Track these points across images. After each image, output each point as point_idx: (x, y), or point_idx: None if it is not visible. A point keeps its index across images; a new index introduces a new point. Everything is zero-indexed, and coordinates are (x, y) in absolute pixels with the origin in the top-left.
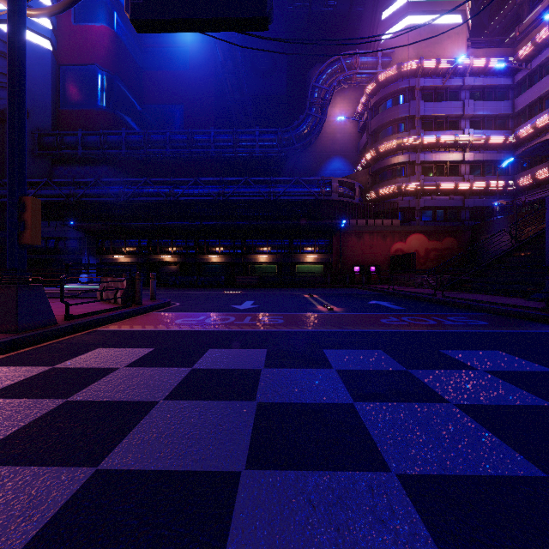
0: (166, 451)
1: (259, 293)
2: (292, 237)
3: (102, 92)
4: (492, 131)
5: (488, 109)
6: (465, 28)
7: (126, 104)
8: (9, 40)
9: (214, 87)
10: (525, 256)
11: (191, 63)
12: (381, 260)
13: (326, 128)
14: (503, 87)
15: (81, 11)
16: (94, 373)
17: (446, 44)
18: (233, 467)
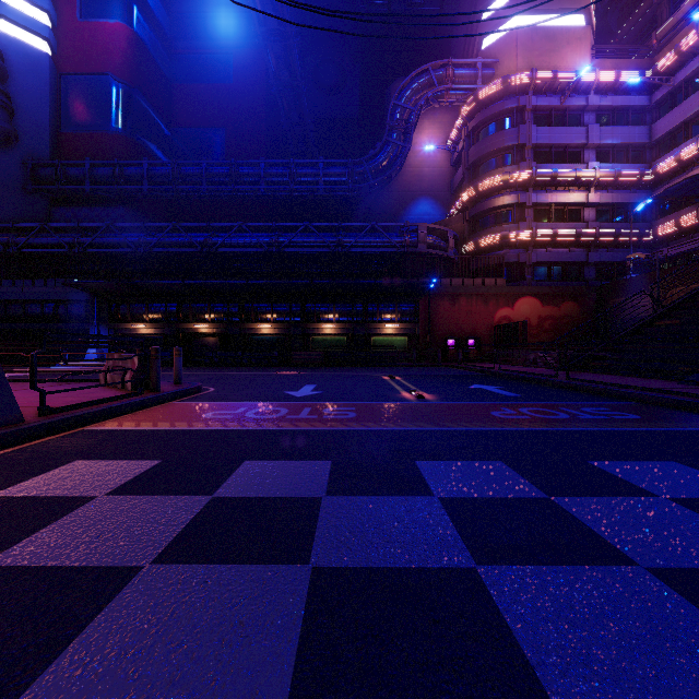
0: None
1: (323, 374)
2: (367, 300)
3: (117, 110)
4: (624, 165)
5: (619, 136)
6: (589, 32)
7: (150, 126)
8: None
9: (266, 107)
10: (672, 325)
11: (235, 75)
12: (481, 331)
13: (410, 160)
14: (637, 108)
15: (89, 3)
16: (52, 507)
17: (565, 52)
18: None
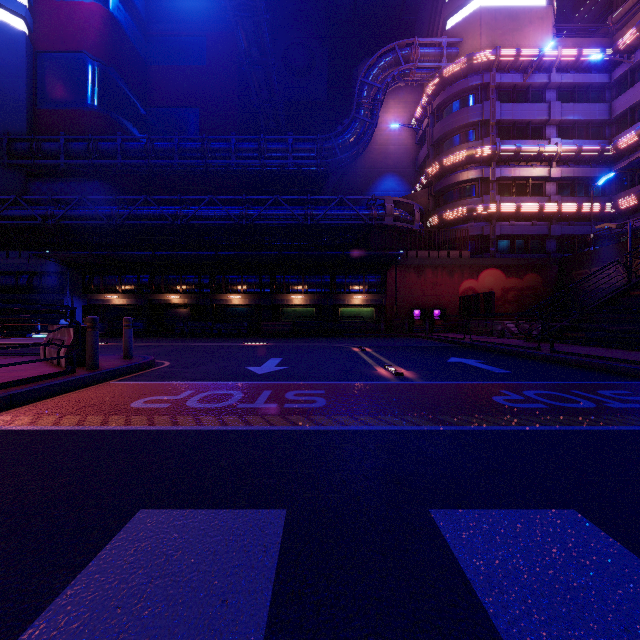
0: None
1: (291, 346)
2: (335, 272)
3: (93, 87)
4: (585, 141)
5: (580, 113)
6: (551, 12)
7: (125, 104)
8: None
9: (238, 87)
10: None
11: (209, 57)
12: (447, 302)
13: (376, 138)
14: (597, 85)
15: None
16: None
17: (527, 31)
18: None
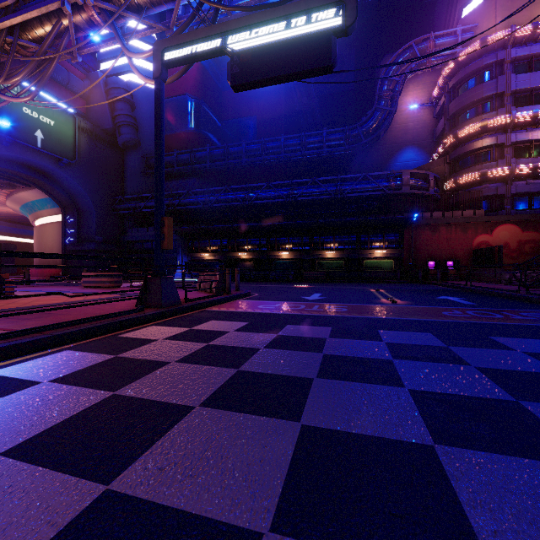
0: (271, 367)
1: (326, 287)
2: (360, 232)
3: (191, 116)
4: None
5: None
6: None
7: (209, 123)
8: (155, 113)
9: (284, 95)
10: None
11: None
12: (460, 254)
13: (397, 118)
14: None
15: None
16: (217, 333)
17: None
18: (309, 376)
